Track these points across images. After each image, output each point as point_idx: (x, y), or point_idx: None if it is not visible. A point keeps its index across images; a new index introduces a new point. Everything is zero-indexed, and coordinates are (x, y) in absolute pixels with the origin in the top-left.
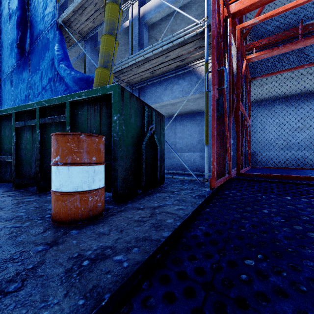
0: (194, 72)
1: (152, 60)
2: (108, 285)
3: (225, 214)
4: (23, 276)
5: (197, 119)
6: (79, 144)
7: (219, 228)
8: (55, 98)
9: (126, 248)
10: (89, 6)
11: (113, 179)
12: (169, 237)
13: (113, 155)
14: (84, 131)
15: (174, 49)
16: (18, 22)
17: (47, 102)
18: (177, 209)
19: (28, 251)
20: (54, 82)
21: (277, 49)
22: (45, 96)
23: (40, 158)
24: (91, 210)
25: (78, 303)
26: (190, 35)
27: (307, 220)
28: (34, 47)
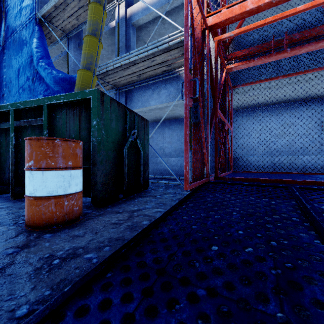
0: (180, 77)
1: (138, 64)
2: (75, 278)
3: (194, 213)
4: None
5: None
6: (54, 149)
7: (184, 225)
8: (31, 100)
9: (98, 247)
10: (72, 2)
11: (92, 184)
12: (137, 235)
13: (92, 159)
14: (62, 135)
15: (160, 54)
16: None
17: (22, 104)
18: (156, 211)
19: None
20: (33, 81)
21: (253, 61)
22: (23, 96)
23: (15, 163)
24: (66, 214)
25: (44, 294)
26: (175, 42)
27: (260, 216)
28: (10, 42)
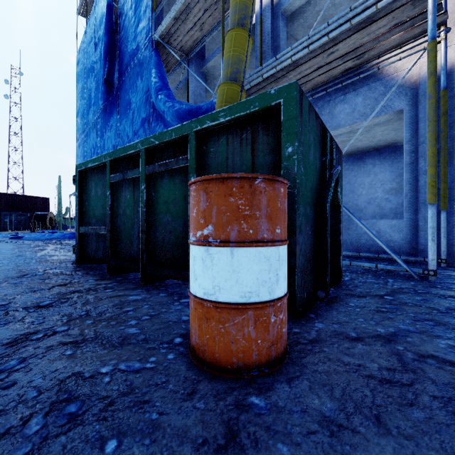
0: (377, 76)
1: (303, 65)
2: None
3: None
4: None
5: (367, 163)
6: (252, 200)
7: None
8: (170, 129)
9: None
10: (196, 6)
11: None
12: None
13: None
14: None
15: (347, 37)
16: (106, 51)
17: (157, 138)
18: (451, 349)
19: None
20: (149, 123)
21: None
22: None
23: (146, 230)
24: (273, 344)
25: None
26: None
27: None
28: (124, 81)
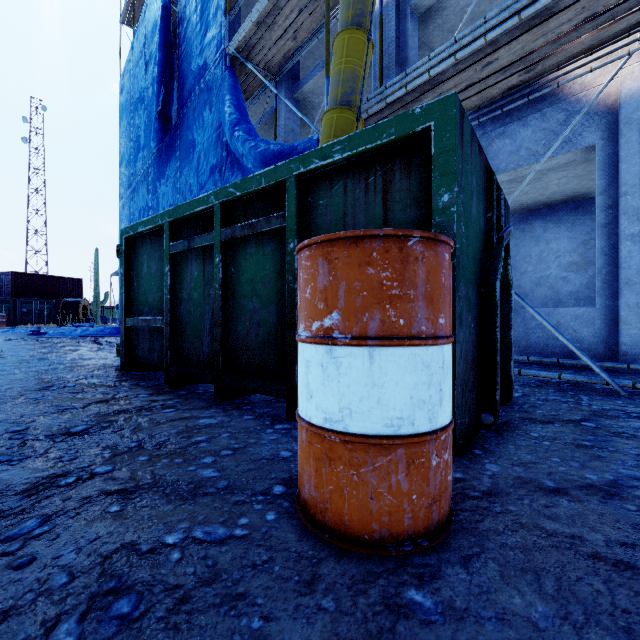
0: (554, 97)
1: (446, 82)
2: None
3: None
4: None
5: (535, 226)
6: (403, 271)
7: None
8: (258, 174)
9: None
10: (287, 4)
11: None
12: None
13: None
14: None
15: (513, 39)
16: (160, 72)
17: (239, 188)
18: None
19: None
20: (221, 172)
21: None
22: None
23: (222, 321)
24: (434, 501)
25: None
26: None
27: None
28: (185, 114)
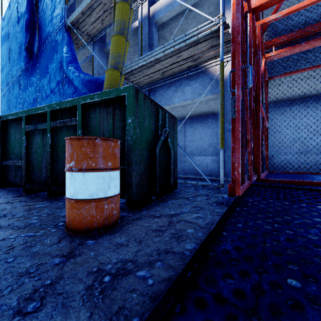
0: (206, 72)
1: (163, 61)
2: (135, 306)
3: (254, 225)
4: (41, 294)
5: (209, 121)
6: (94, 149)
7: (251, 241)
8: (66, 100)
9: (148, 261)
10: (97, 7)
11: (127, 185)
12: (197, 252)
13: (127, 159)
14: (96, 134)
15: (186, 49)
16: (27, 25)
17: (58, 105)
18: (196, 217)
19: (45, 264)
20: (63, 84)
21: (300, 46)
22: (54, 99)
23: (51, 163)
24: (106, 219)
25: None
26: (204, 34)
27: None
28: (42, 50)
